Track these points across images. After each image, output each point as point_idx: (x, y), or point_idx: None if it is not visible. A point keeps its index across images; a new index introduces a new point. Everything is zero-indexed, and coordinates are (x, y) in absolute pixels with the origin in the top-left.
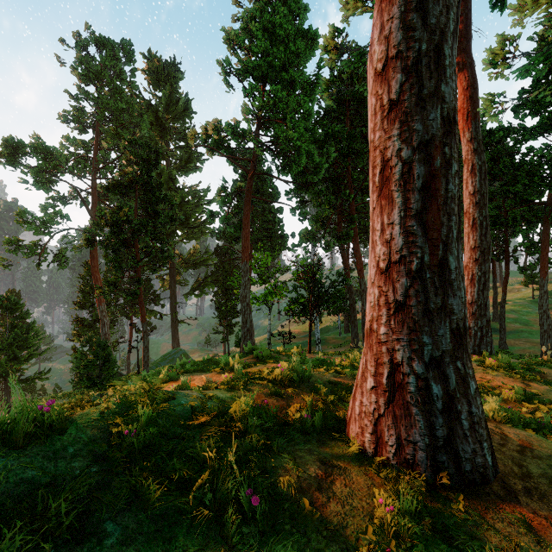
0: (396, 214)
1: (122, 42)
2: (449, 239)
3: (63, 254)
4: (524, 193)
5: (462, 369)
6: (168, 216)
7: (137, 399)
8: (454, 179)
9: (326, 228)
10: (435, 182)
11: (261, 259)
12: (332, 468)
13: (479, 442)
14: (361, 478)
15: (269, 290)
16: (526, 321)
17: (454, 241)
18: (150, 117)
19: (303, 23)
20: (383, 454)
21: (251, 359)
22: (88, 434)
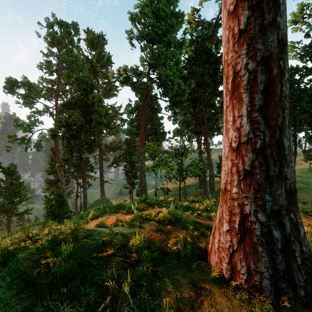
0: (244, 109)
1: (72, 23)
2: (283, 126)
3: (39, 143)
4: (306, 107)
5: (294, 219)
6: (98, 121)
7: (65, 237)
8: (286, 84)
9: (188, 127)
10: (273, 85)
11: (151, 145)
12: (200, 290)
13: (310, 274)
14: (222, 299)
15: (155, 163)
16: (306, 182)
17: (286, 128)
18: (88, 66)
19: (175, 8)
20: (237, 280)
21: (144, 204)
22: (24, 265)
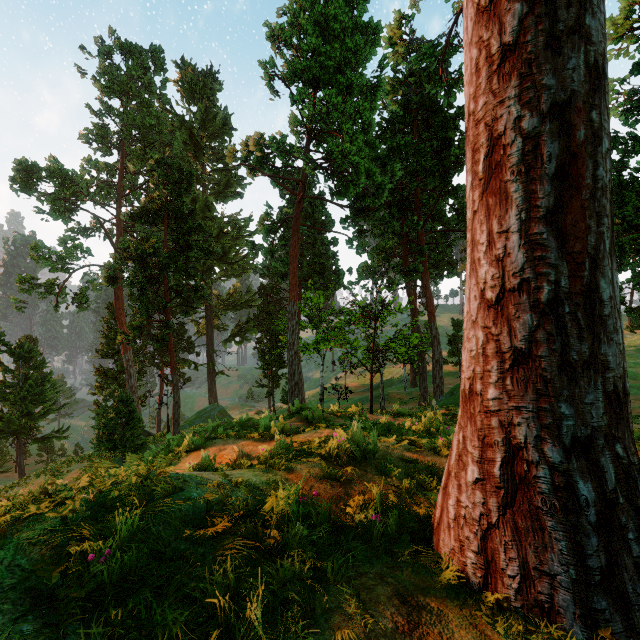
0: (513, 216)
1: (150, 49)
2: (600, 253)
3: (84, 294)
4: (634, 218)
5: (625, 457)
6: (202, 249)
7: (125, 493)
8: (605, 162)
9: (390, 261)
10: (577, 164)
11: (312, 299)
12: (418, 612)
13: None
14: (467, 632)
15: (321, 336)
16: (634, 374)
17: (606, 257)
18: (183, 135)
19: (362, 15)
20: (498, 589)
21: (298, 421)
22: (33, 557)
